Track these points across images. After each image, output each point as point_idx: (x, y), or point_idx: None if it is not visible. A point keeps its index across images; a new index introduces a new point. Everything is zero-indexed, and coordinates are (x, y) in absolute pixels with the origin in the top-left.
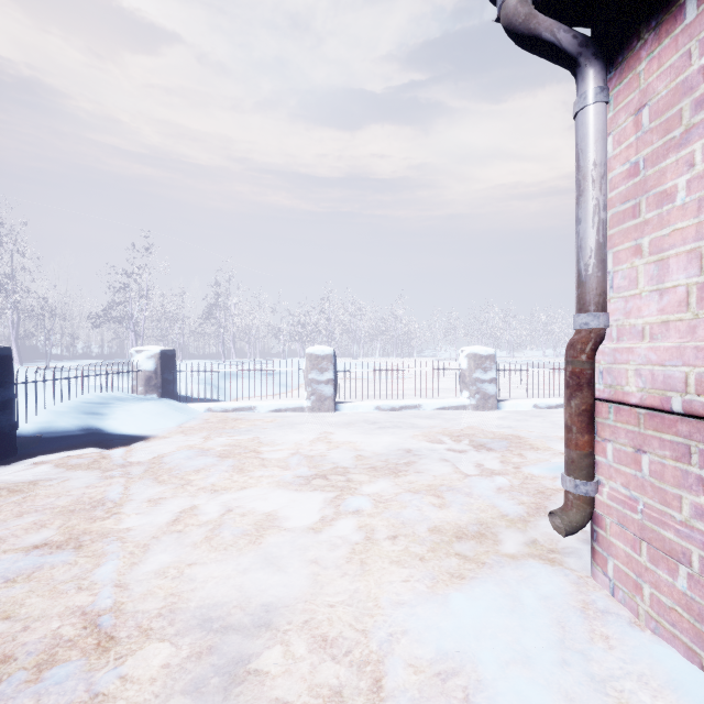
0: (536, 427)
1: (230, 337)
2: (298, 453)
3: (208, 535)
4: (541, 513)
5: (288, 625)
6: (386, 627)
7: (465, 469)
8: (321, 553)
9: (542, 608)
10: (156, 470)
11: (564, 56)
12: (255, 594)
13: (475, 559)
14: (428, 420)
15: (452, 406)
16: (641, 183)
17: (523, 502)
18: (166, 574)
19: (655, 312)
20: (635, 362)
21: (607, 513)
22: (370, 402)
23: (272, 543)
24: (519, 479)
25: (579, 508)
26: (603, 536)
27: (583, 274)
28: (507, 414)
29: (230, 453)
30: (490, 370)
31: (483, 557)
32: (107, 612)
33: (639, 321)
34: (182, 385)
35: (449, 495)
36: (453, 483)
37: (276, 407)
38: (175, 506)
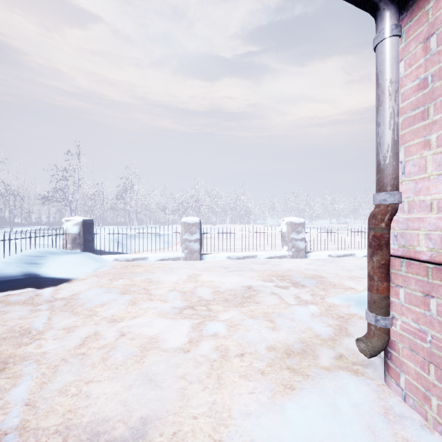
0: (331, 270)
1: (134, 211)
2: (175, 290)
3: (104, 356)
4: (343, 333)
5: (160, 437)
6: (238, 438)
7: (288, 300)
8: (188, 370)
9: (355, 415)
10: (73, 304)
11: (368, 2)
12: (136, 408)
13: (301, 372)
14: (262, 266)
15: (277, 256)
16: (430, 93)
17: (329, 324)
18: (67, 392)
19: (441, 191)
20: (425, 228)
21: (400, 340)
22: (223, 253)
23: (152, 362)
24: (325, 307)
25: (379, 337)
26: (396, 356)
27: (382, 163)
28: (312, 261)
29: (127, 291)
30: (301, 232)
31: (307, 370)
32: (13, 430)
33: (428, 198)
34: (98, 243)
35: (279, 320)
36: (281, 311)
37: (161, 257)
38: (83, 333)
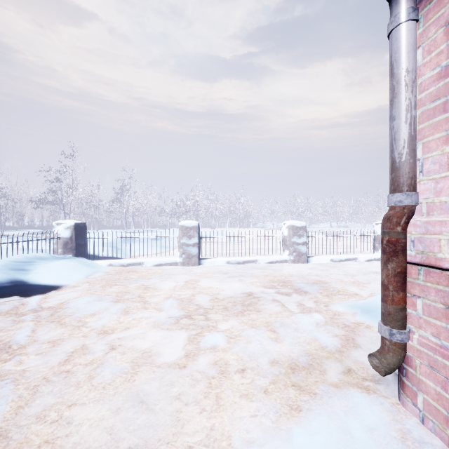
0: (334, 275)
1: (130, 214)
2: (171, 298)
3: (91, 374)
4: (351, 344)
5: None
6: None
7: (291, 308)
8: (184, 389)
9: (370, 442)
10: (61, 314)
11: None
12: (124, 437)
13: (308, 390)
14: (262, 271)
15: (278, 260)
16: None
17: (336, 335)
18: (46, 419)
19: None
20: (448, 233)
21: (417, 356)
22: (223, 258)
23: (144, 380)
24: (330, 315)
25: (395, 352)
26: (412, 373)
27: (397, 161)
28: (314, 265)
29: (120, 299)
30: (302, 236)
31: (314, 387)
32: None
33: None
34: (92, 247)
35: (282, 331)
36: (284, 320)
37: (158, 262)
38: (69, 346)
